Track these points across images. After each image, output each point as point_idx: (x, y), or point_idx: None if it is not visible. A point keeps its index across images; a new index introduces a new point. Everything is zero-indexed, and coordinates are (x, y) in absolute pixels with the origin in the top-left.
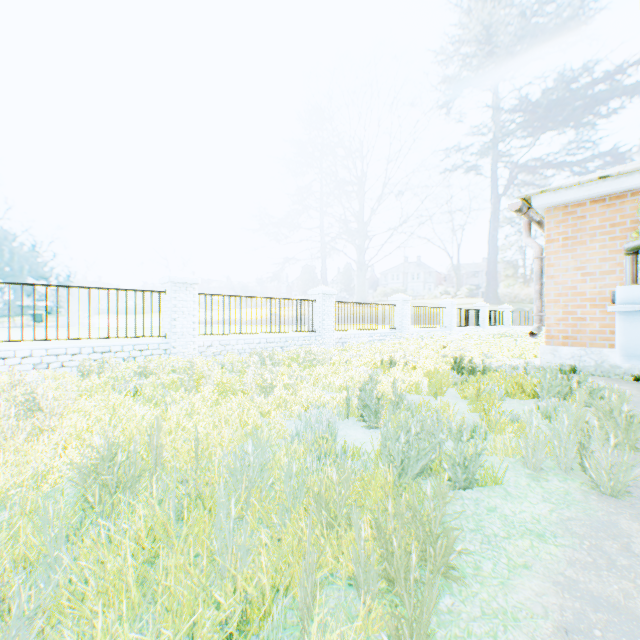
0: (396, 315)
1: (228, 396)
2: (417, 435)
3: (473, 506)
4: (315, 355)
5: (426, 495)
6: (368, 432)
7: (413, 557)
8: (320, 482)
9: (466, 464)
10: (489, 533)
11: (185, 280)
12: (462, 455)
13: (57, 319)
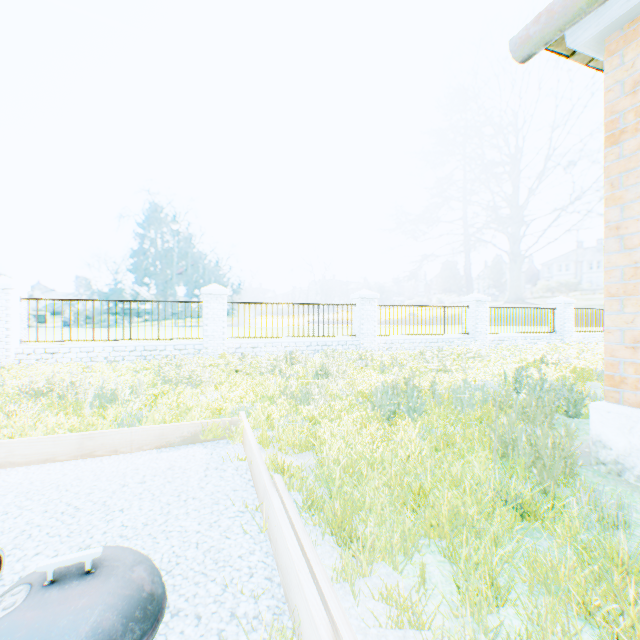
0: (556, 318)
1: (422, 373)
2: (548, 391)
3: (576, 422)
4: (474, 353)
5: (543, 400)
6: (519, 396)
7: (532, 405)
8: (496, 395)
9: (575, 405)
10: (580, 427)
11: (368, 296)
12: (573, 400)
13: (298, 324)
